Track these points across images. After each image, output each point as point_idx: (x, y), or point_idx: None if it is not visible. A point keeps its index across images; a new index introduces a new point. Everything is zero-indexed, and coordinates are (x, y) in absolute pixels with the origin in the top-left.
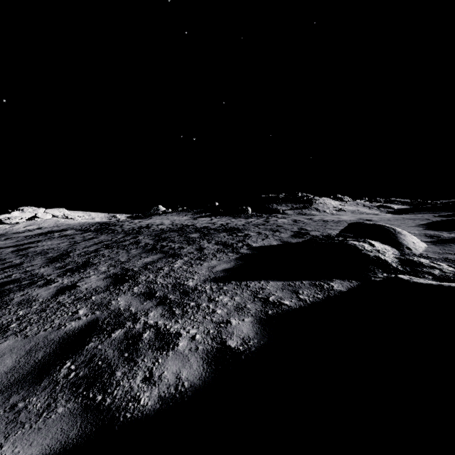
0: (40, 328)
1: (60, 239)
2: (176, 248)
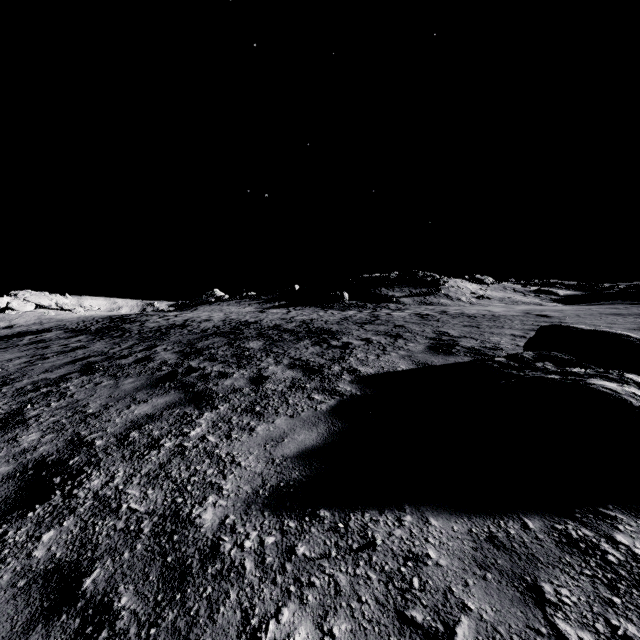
0: None
1: (21, 350)
2: (213, 376)
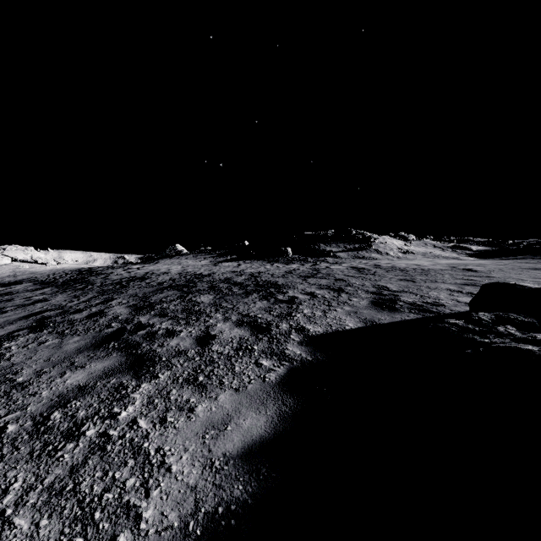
0: None
1: None
2: (159, 334)
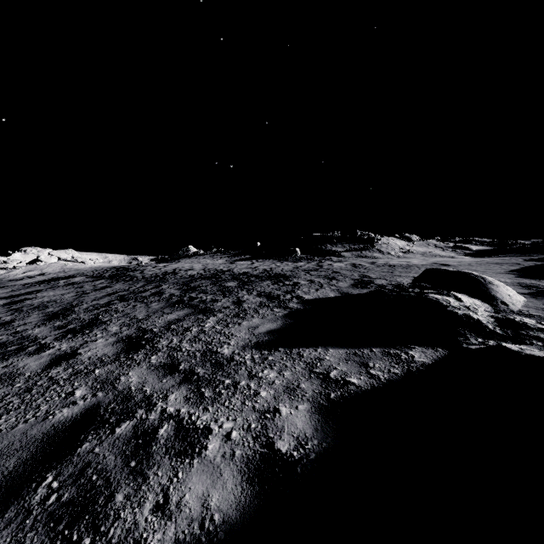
0: (20, 419)
1: (65, 289)
2: (208, 301)
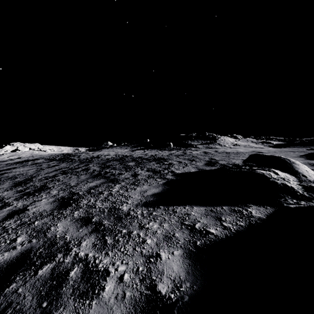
0: None
1: (30, 167)
2: (116, 174)
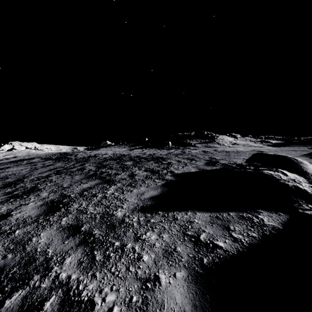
0: None
1: (24, 166)
2: (112, 174)
